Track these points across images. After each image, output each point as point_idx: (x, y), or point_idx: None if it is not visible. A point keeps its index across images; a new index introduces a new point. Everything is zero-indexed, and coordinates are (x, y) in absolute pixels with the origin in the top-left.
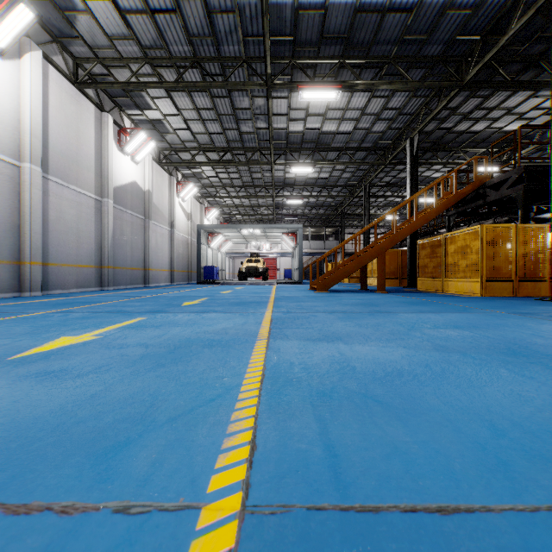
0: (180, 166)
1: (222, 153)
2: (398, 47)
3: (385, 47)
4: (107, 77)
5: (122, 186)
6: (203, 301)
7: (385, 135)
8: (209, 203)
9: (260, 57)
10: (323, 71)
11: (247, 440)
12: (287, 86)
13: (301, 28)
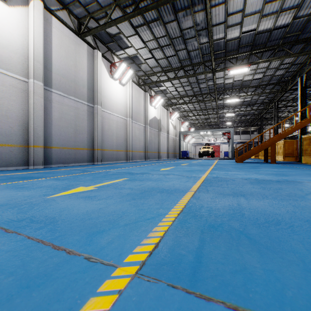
0: (172, 106)
1: (191, 97)
2: (283, 40)
3: (275, 41)
4: (148, 79)
5: (151, 119)
6: (187, 164)
7: (285, 75)
8: (183, 119)
9: (209, 60)
10: (241, 57)
11: (206, 175)
12: (222, 70)
13: (228, 46)
